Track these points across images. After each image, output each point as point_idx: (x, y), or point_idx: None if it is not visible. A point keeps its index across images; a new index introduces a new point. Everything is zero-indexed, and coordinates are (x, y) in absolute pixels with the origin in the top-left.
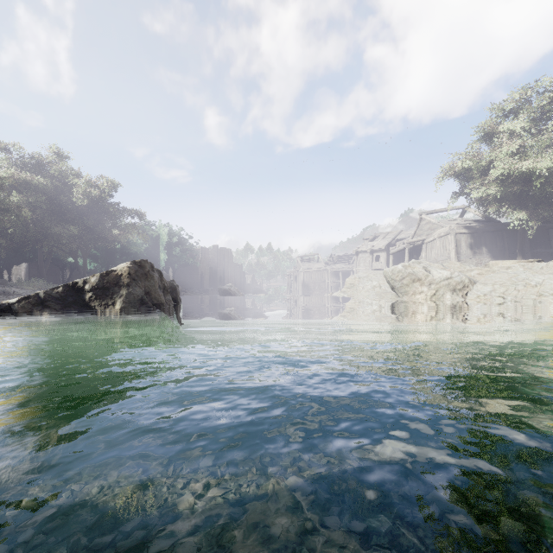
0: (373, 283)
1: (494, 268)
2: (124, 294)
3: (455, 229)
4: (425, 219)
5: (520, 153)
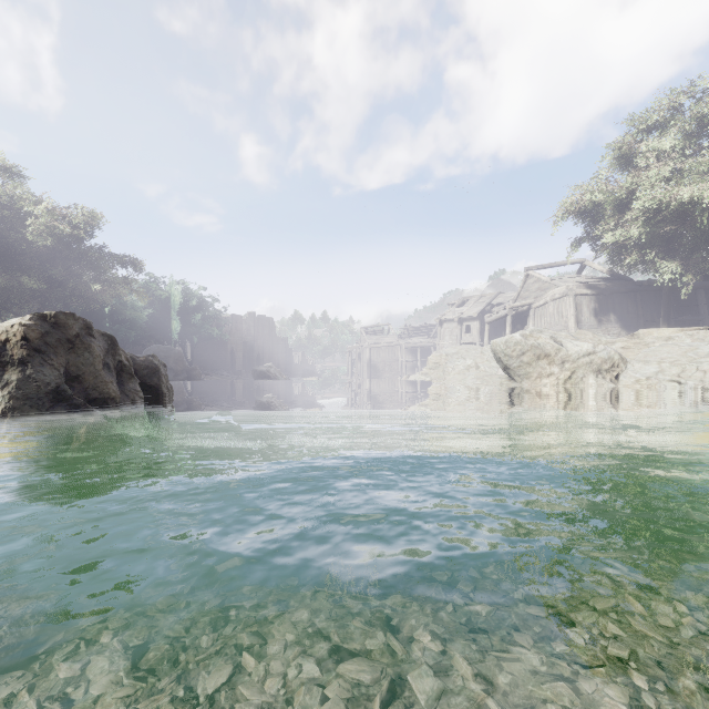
0: (467, 362)
1: (647, 339)
2: (14, 380)
3: (575, 289)
4: (533, 277)
5: (672, 180)
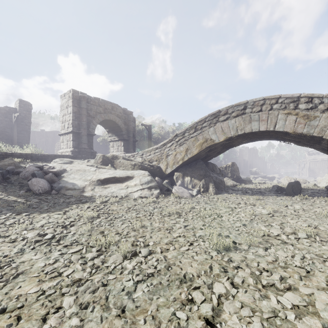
0: None
1: None
2: (230, 169)
3: None
4: None
5: None
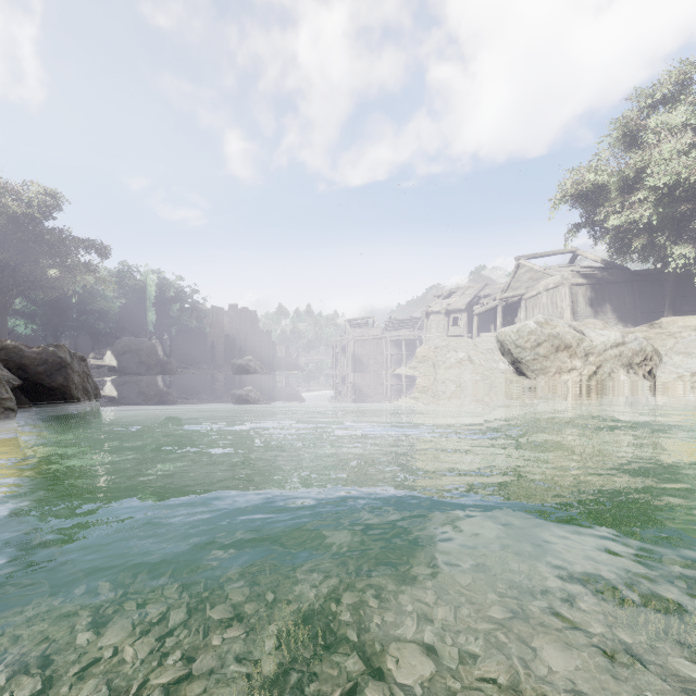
0: (459, 355)
1: (672, 328)
2: None
3: (570, 278)
4: (524, 266)
5: (687, 155)
